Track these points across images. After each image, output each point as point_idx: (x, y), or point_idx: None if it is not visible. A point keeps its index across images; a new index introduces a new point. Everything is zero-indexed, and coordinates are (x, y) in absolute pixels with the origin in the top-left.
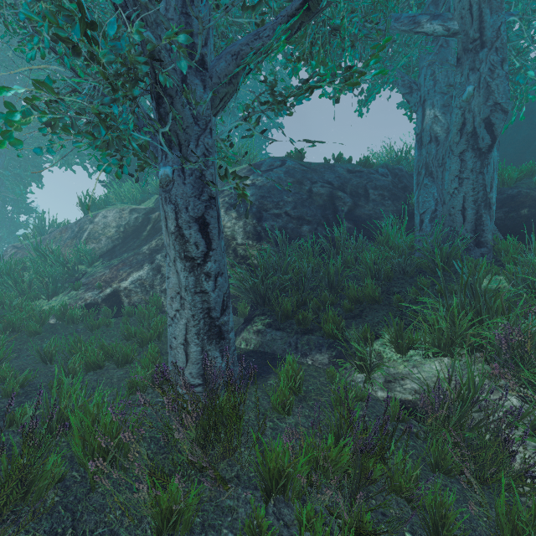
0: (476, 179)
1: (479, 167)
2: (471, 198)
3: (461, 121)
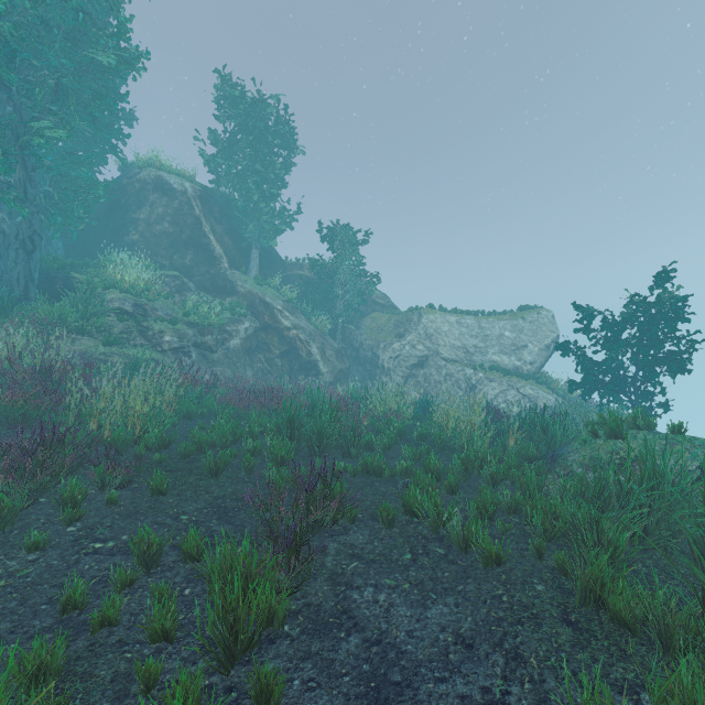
0: (26, 265)
1: (28, 259)
2: (23, 274)
3: (17, 233)
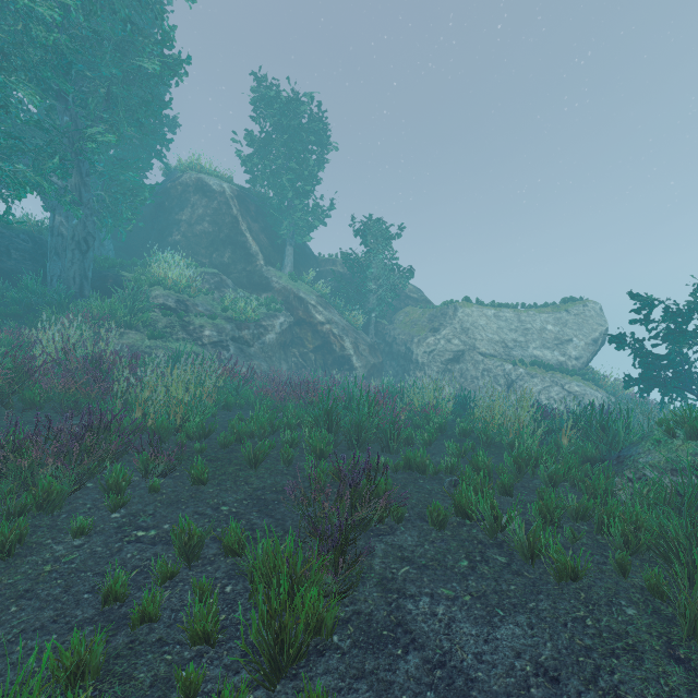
0: (81, 264)
1: (82, 259)
2: (78, 273)
3: (73, 234)
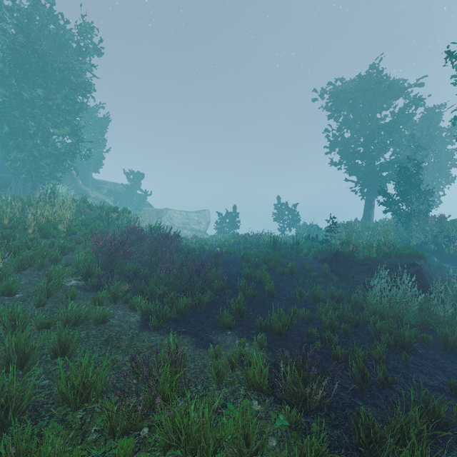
0: None
1: None
2: None
3: None
